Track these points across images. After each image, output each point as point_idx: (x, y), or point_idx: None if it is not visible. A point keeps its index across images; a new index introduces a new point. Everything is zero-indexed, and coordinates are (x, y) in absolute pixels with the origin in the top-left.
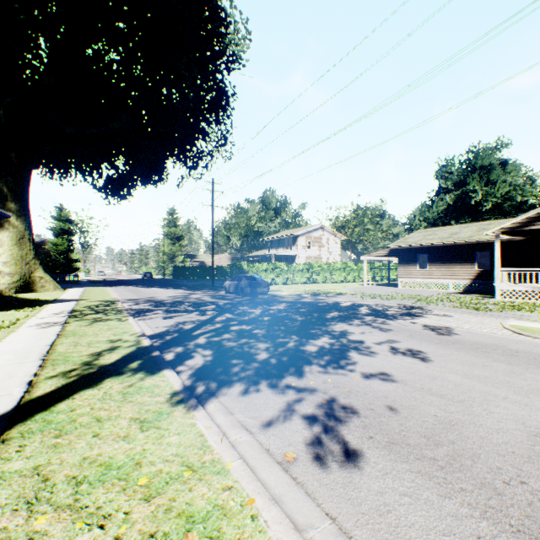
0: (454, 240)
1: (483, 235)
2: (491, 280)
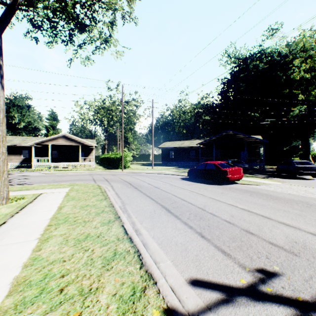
0: (13, 144)
1: (26, 143)
2: (30, 162)
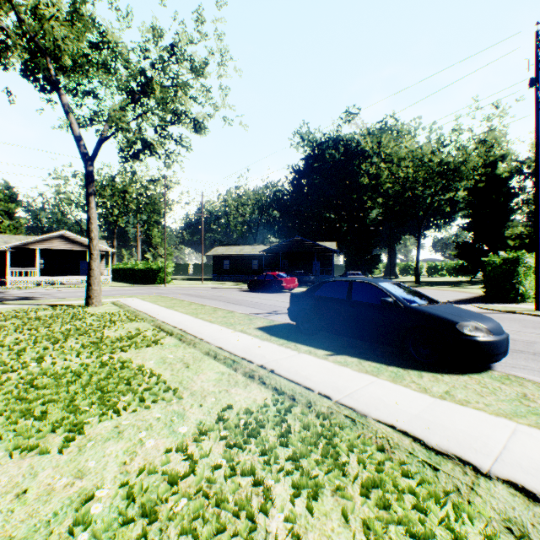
0: None
1: None
2: None
